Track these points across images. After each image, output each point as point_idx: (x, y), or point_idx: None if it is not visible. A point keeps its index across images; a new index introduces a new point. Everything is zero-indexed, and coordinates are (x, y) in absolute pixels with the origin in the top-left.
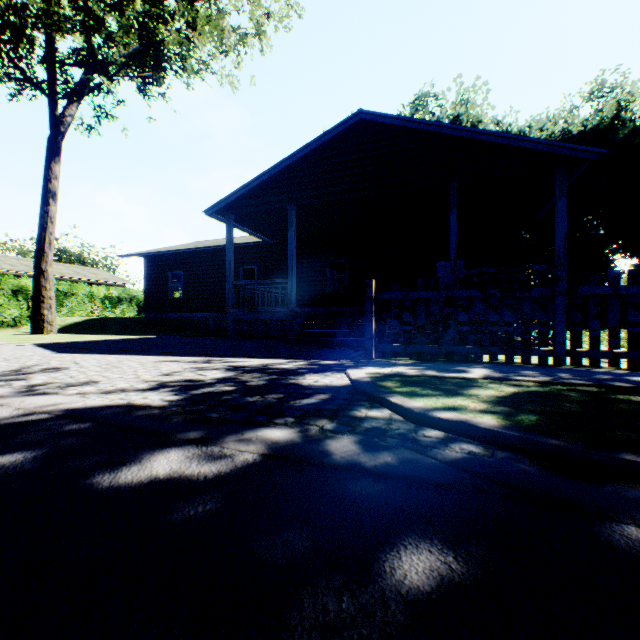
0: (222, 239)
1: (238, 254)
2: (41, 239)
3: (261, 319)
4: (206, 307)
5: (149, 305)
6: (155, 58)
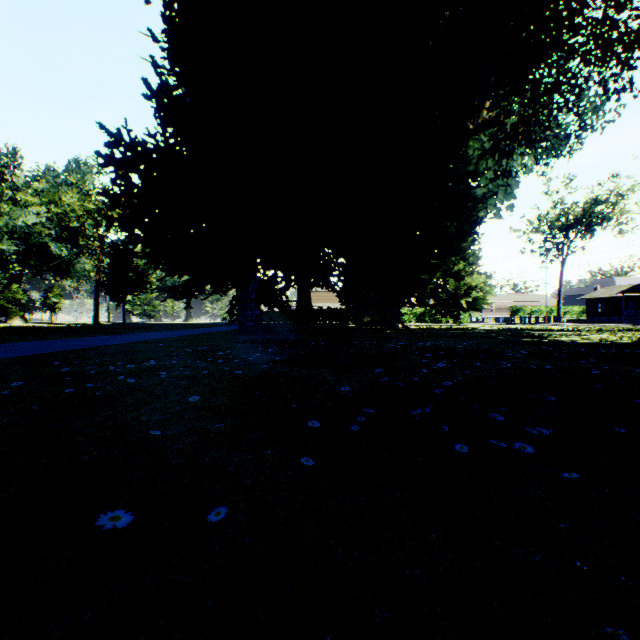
0: (620, 287)
1: (627, 297)
2: (558, 299)
3: (632, 319)
4: (613, 315)
5: (587, 315)
6: (590, 230)
